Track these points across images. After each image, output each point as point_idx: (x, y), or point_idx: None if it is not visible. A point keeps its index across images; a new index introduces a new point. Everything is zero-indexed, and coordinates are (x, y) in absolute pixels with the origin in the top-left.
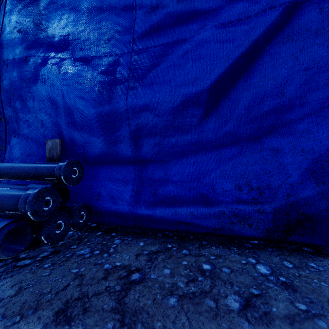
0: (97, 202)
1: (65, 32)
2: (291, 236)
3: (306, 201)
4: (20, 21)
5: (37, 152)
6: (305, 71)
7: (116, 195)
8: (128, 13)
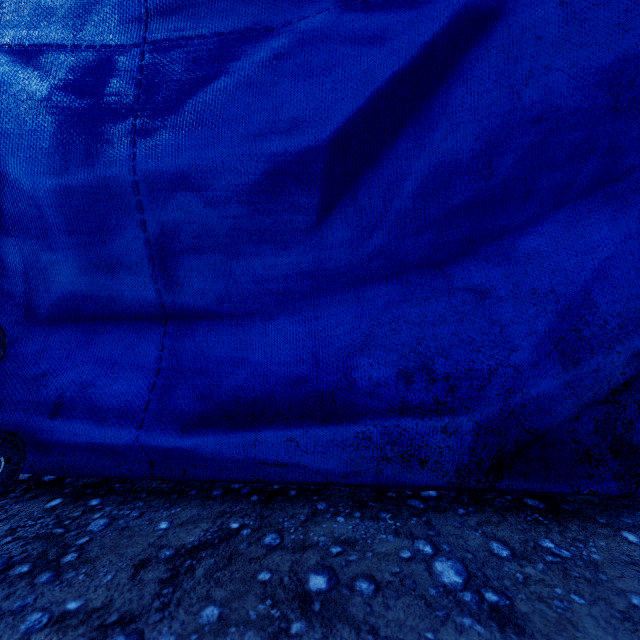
0: (49, 423)
1: None
2: (504, 479)
3: (534, 403)
4: None
5: None
6: (529, 126)
7: (102, 402)
8: None
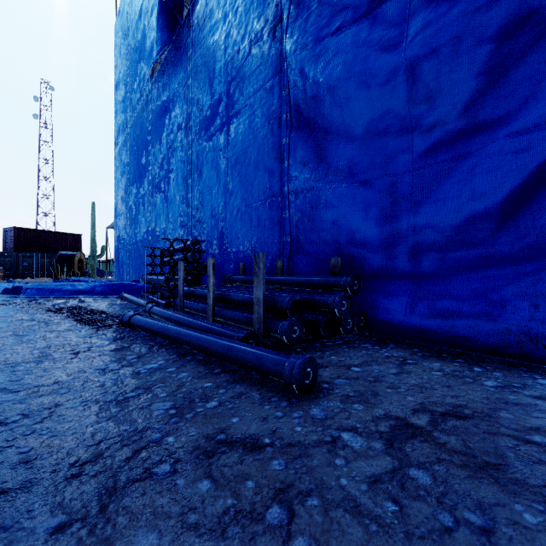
0: (373, 312)
1: (341, 161)
2: None
3: None
4: (302, 156)
5: (315, 267)
6: None
7: (390, 306)
8: (402, 136)
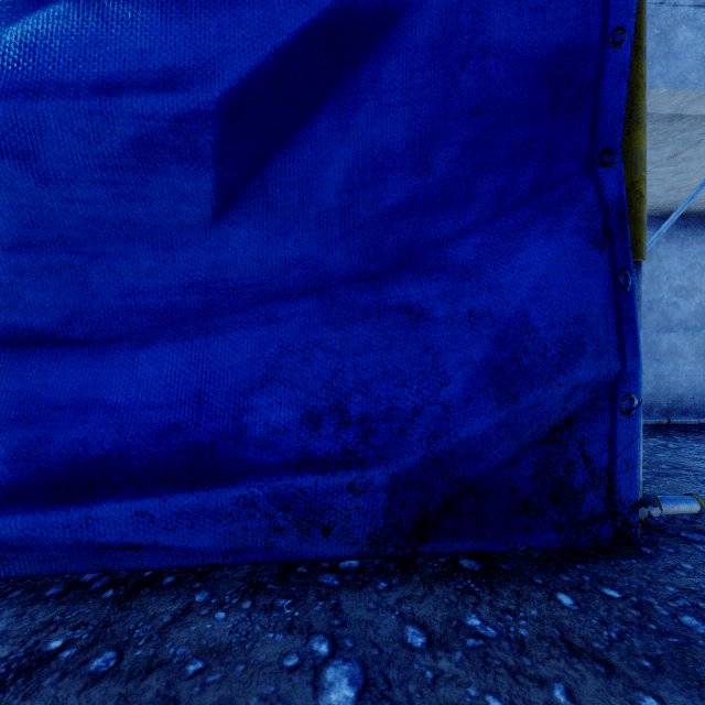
0: None
1: None
2: (432, 541)
3: (463, 447)
4: None
5: None
6: (464, 116)
7: None
8: None
